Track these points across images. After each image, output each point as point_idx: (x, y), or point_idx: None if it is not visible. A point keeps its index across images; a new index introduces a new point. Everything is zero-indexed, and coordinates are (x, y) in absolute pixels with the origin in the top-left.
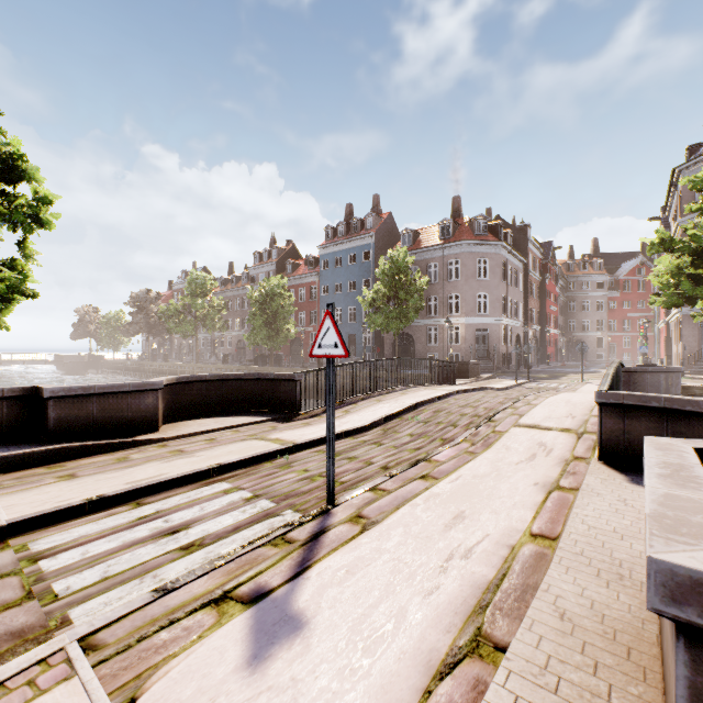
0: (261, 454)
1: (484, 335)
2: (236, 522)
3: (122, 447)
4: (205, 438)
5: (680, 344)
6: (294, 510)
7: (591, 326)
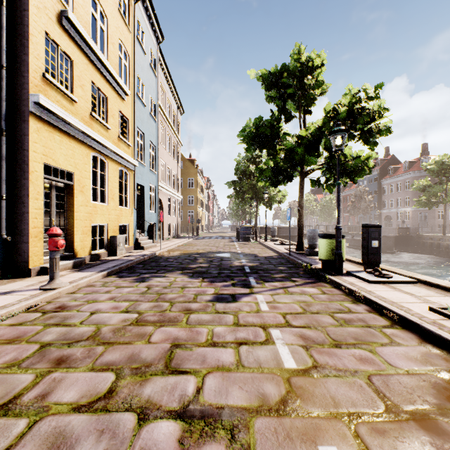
0: None
1: (425, 215)
2: None
3: None
4: None
5: None
6: None
7: None
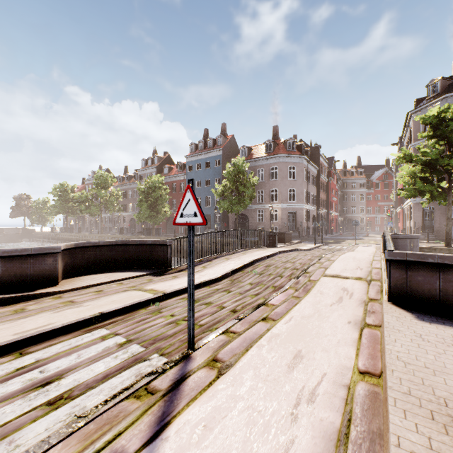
0: (137, 302)
1: (293, 215)
2: (107, 369)
3: (22, 300)
4: (95, 290)
5: (411, 221)
6: (160, 354)
7: (357, 210)
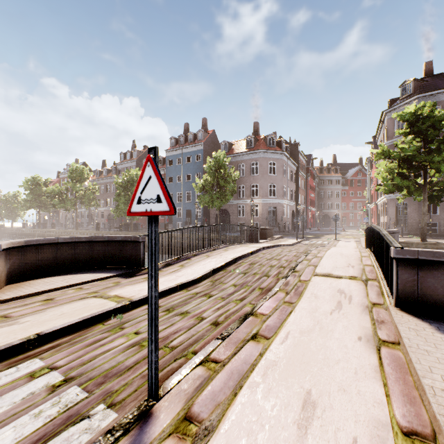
0: (93, 316)
1: (274, 211)
2: (15, 443)
3: None
4: (44, 298)
5: (386, 216)
6: (108, 403)
7: (333, 206)
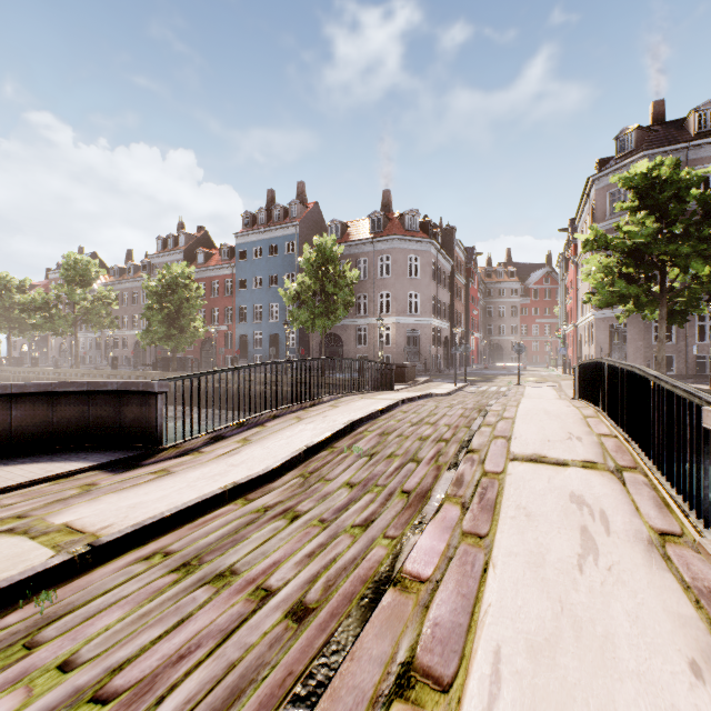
0: None
1: (416, 336)
2: None
3: None
4: None
5: (593, 346)
6: None
7: (506, 331)
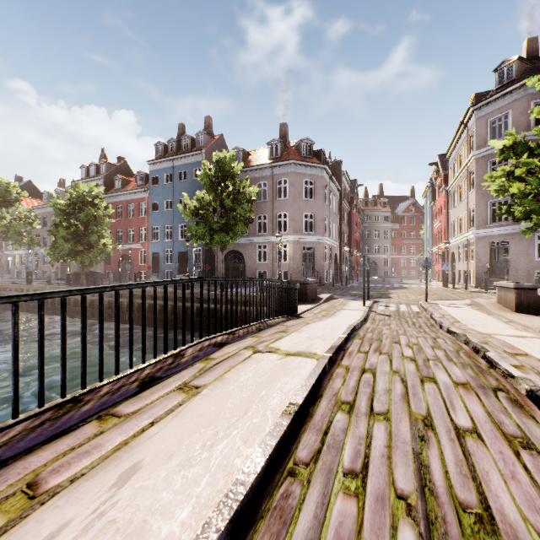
0: None
1: (310, 253)
2: None
3: None
4: None
5: (473, 262)
6: None
7: (380, 250)
